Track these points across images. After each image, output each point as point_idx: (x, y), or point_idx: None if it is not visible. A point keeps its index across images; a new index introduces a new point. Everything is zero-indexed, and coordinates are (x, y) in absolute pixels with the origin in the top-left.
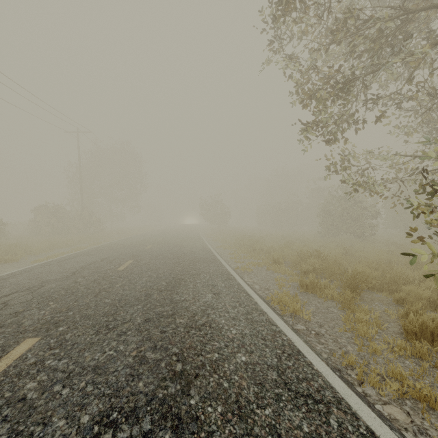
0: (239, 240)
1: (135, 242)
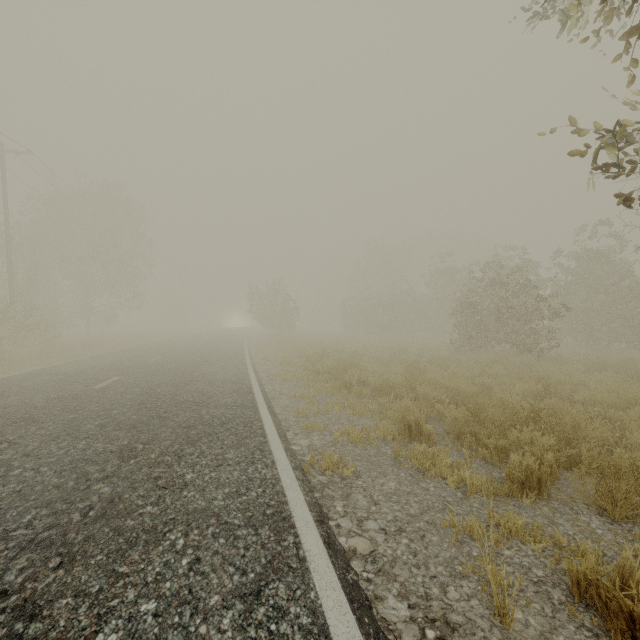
0: (313, 360)
1: (90, 368)
